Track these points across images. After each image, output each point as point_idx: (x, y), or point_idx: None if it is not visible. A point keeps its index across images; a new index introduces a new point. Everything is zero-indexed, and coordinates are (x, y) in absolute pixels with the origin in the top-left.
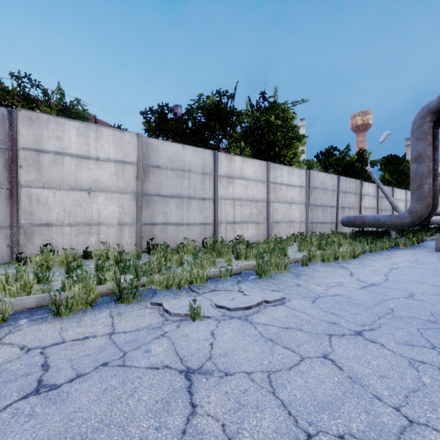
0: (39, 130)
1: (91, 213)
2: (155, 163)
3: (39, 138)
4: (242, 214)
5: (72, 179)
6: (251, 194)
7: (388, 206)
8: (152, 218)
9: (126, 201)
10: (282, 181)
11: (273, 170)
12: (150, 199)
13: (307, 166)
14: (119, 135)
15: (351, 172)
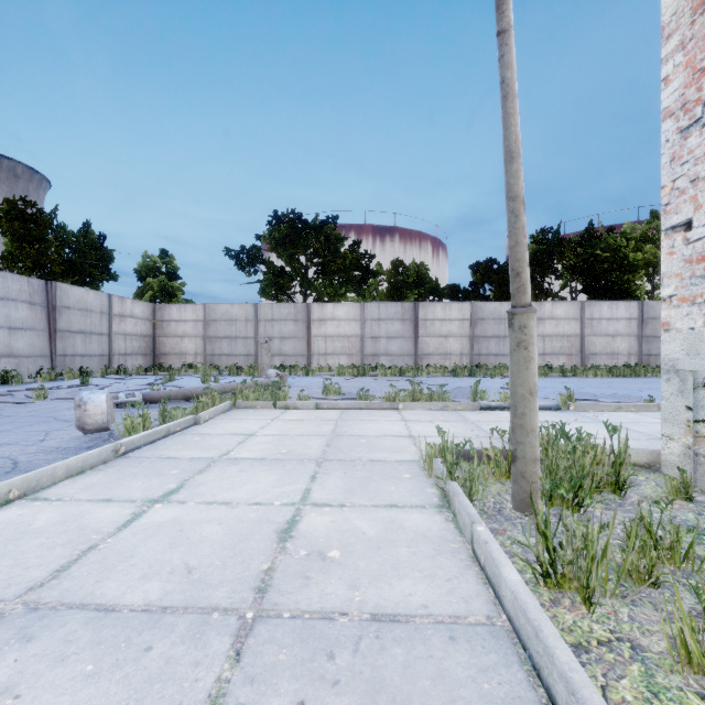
0: (426, 310)
1: (447, 348)
2: (481, 317)
3: (426, 314)
4: (552, 347)
5: (438, 332)
6: (562, 330)
7: None
8: (479, 351)
9: (464, 341)
10: (601, 316)
11: (589, 308)
12: (478, 339)
13: None
14: (460, 305)
15: None
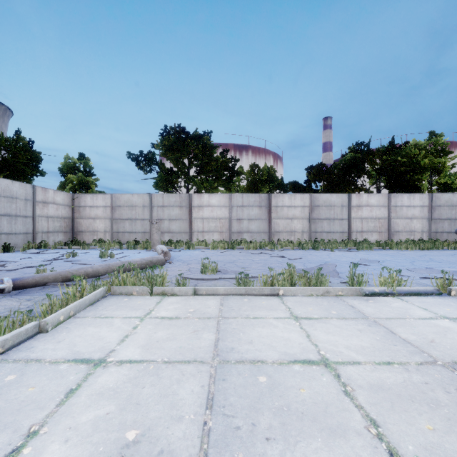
0: (277, 199)
1: (292, 227)
2: (317, 204)
3: (277, 202)
4: (367, 226)
5: (286, 215)
6: (375, 214)
7: None
8: (316, 229)
9: (304, 222)
10: (403, 204)
11: (394, 198)
12: (314, 221)
13: None
14: (302, 196)
15: None
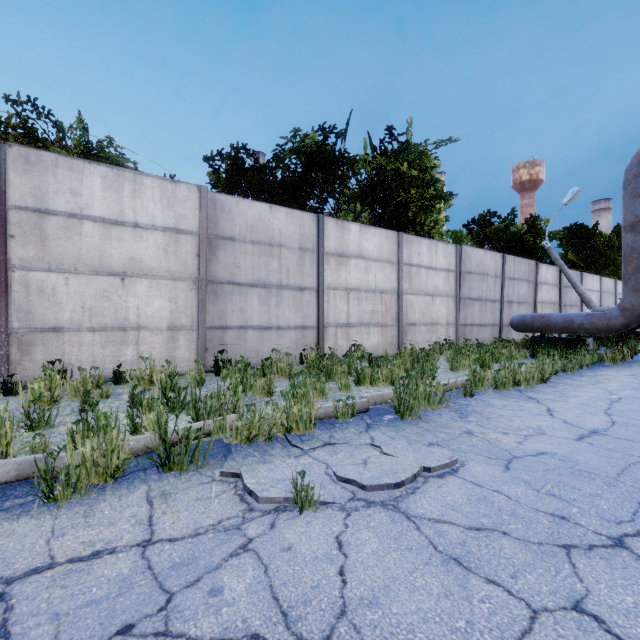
0: (42, 178)
1: (126, 311)
2: (227, 232)
3: (42, 191)
4: (360, 312)
5: (95, 257)
6: (374, 281)
7: (574, 300)
8: (223, 319)
9: (181, 291)
10: (421, 262)
11: (407, 245)
12: (219, 289)
13: (453, 240)
14: (170, 188)
15: (518, 249)
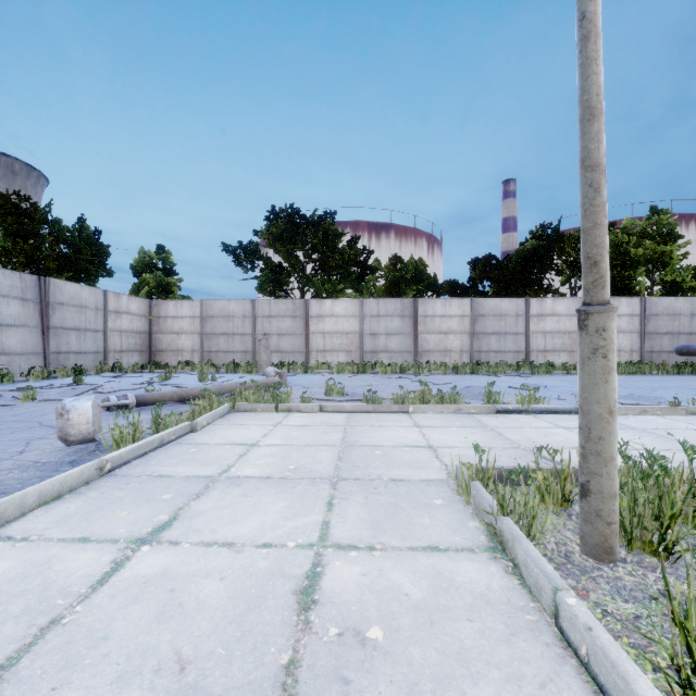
0: (425, 306)
1: (447, 345)
2: (481, 313)
3: (425, 310)
4: (553, 344)
5: (438, 328)
6: (564, 327)
7: None
8: (480, 348)
9: (464, 338)
10: None
11: None
12: (478, 336)
13: (695, 274)
14: (461, 301)
15: None
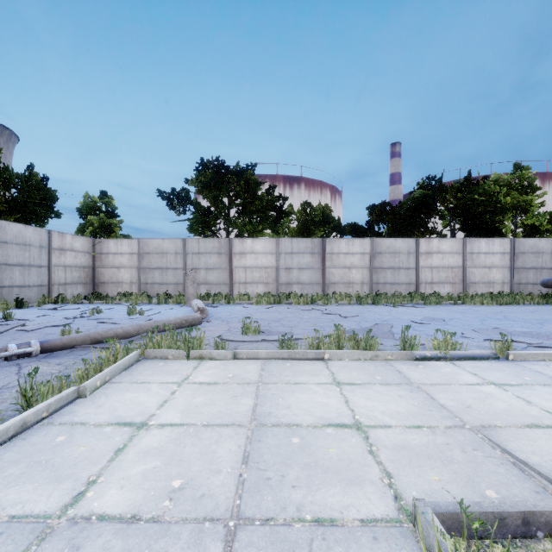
0: (332, 245)
1: (350, 278)
2: (379, 251)
3: (332, 248)
4: (439, 277)
5: (343, 264)
6: (447, 263)
7: None
8: (377, 280)
9: (364, 272)
10: (480, 251)
11: (470, 243)
12: (376, 270)
13: (551, 219)
14: (362, 241)
15: None
